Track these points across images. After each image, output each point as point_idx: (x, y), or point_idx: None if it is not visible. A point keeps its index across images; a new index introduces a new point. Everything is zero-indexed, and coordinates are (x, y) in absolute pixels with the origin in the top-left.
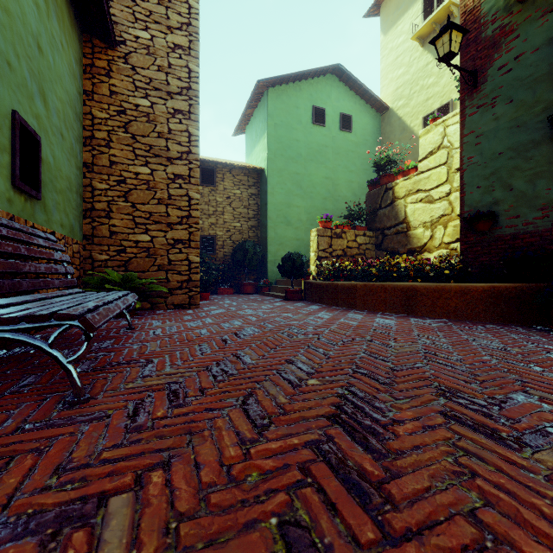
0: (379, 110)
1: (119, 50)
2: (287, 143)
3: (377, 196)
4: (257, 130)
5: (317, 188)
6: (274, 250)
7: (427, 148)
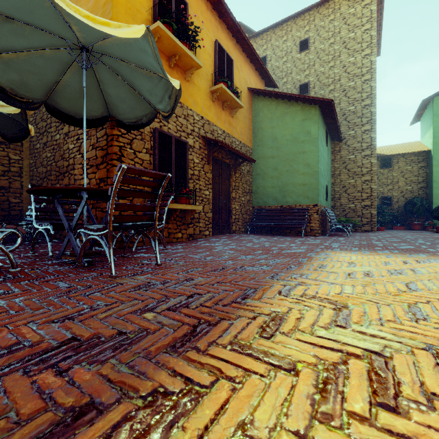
0: None
1: (343, 142)
2: None
3: None
4: (426, 123)
5: None
6: (438, 202)
7: None
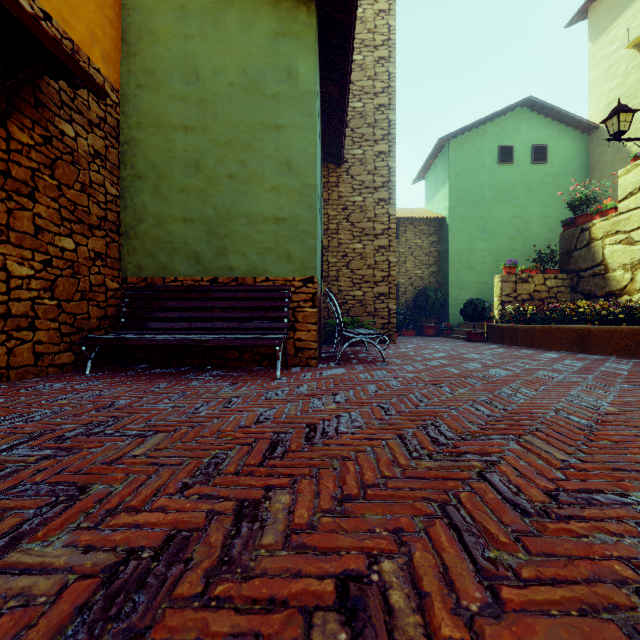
0: (585, 130)
1: (343, 167)
2: (469, 189)
3: (571, 237)
4: (437, 179)
5: (503, 229)
6: (455, 294)
7: (626, 188)
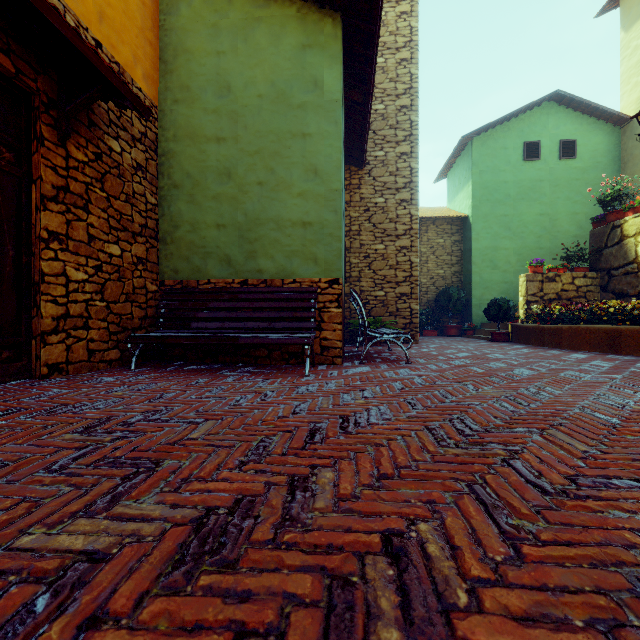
0: (617, 123)
1: (365, 169)
2: (493, 187)
3: (602, 234)
4: (460, 178)
5: (529, 227)
6: (479, 294)
7: None
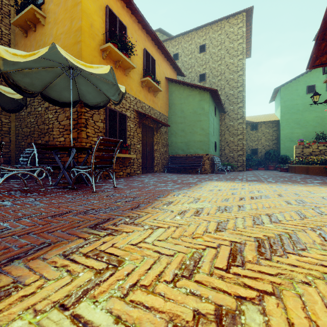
0: None
1: (226, 113)
2: (291, 107)
3: None
4: (277, 103)
5: (309, 123)
6: (283, 152)
7: None
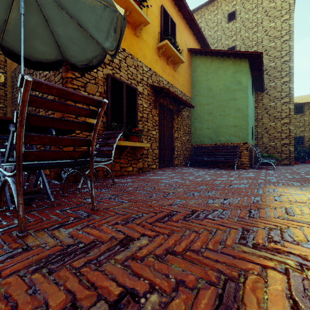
0: None
1: (265, 92)
2: None
3: None
4: None
5: None
6: None
7: None
